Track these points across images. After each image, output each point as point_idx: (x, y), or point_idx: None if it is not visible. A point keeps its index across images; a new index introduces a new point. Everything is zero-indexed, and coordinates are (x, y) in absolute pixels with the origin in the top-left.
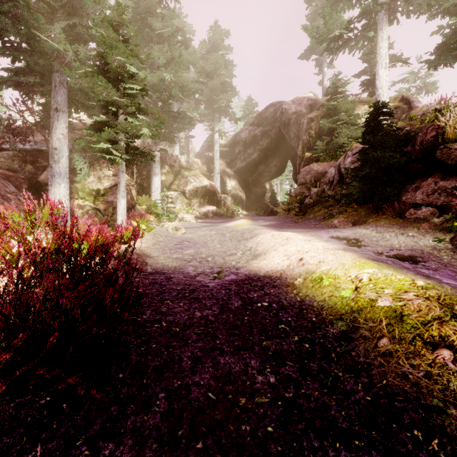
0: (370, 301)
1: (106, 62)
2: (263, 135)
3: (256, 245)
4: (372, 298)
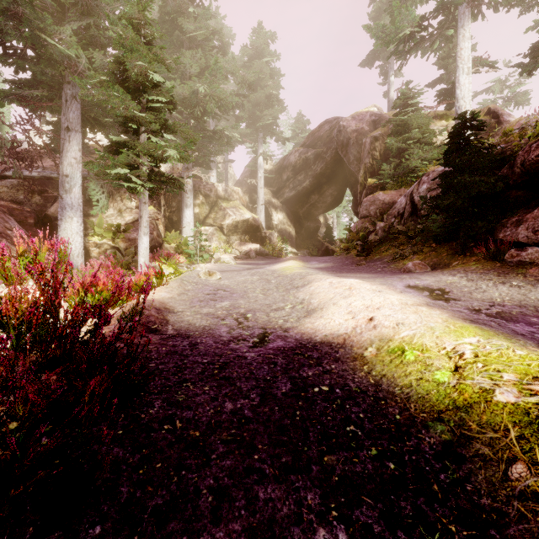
0: (483, 393)
1: (126, 69)
2: (317, 158)
3: (310, 297)
4: (485, 387)
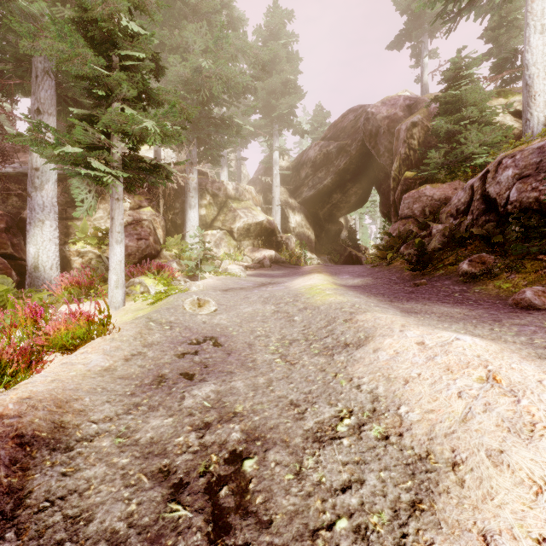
0: None
1: (96, 21)
2: (340, 152)
3: (389, 391)
4: None
